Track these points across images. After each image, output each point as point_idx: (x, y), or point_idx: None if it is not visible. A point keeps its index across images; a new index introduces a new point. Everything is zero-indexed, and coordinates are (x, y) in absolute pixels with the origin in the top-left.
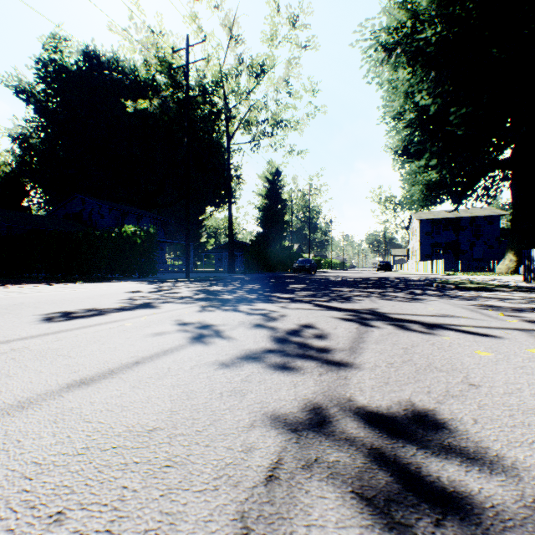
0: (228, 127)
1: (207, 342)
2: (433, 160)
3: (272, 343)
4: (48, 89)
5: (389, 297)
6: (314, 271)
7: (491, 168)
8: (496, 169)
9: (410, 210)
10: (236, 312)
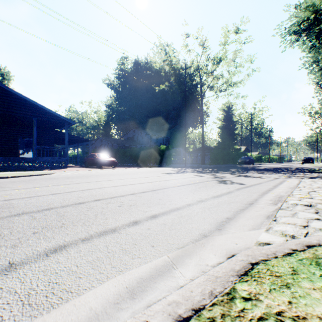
0: (201, 90)
1: (202, 176)
2: None
3: (214, 177)
4: (120, 82)
5: (263, 173)
6: (252, 163)
7: None
8: None
9: None
10: (206, 174)
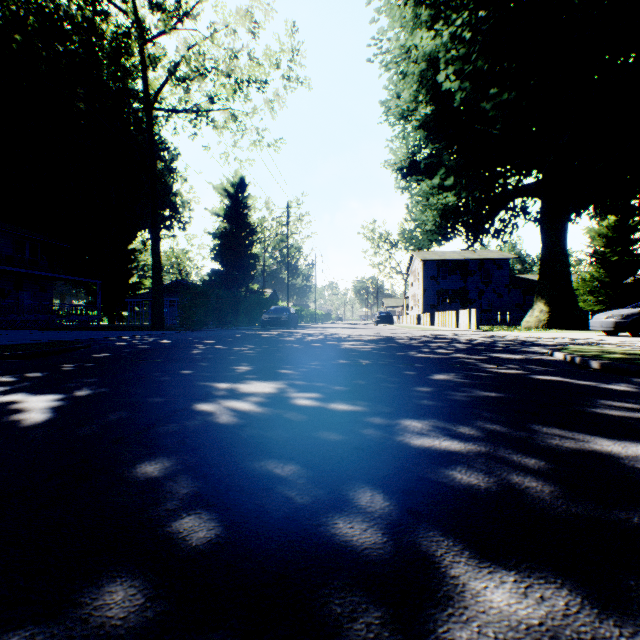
0: (147, 75)
1: None
2: (449, 178)
3: None
4: None
5: None
6: (295, 325)
7: (517, 194)
8: (521, 195)
9: (417, 245)
10: None
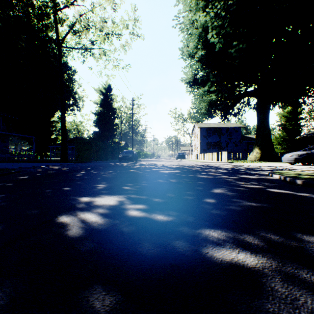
0: (57, 28)
1: None
2: (213, 87)
3: None
4: None
5: None
6: (136, 159)
7: (245, 95)
8: (247, 96)
9: (197, 120)
10: None
